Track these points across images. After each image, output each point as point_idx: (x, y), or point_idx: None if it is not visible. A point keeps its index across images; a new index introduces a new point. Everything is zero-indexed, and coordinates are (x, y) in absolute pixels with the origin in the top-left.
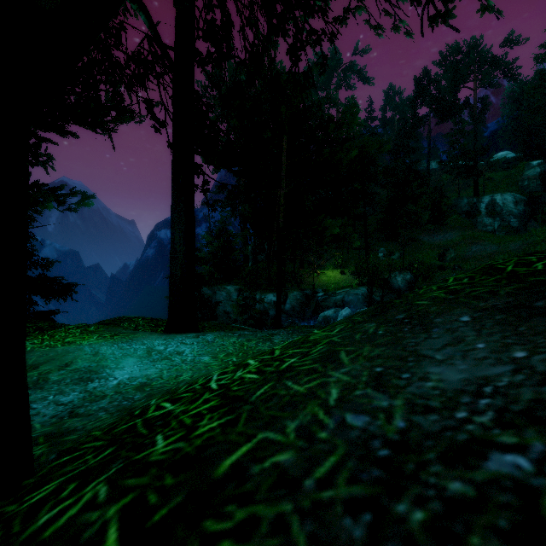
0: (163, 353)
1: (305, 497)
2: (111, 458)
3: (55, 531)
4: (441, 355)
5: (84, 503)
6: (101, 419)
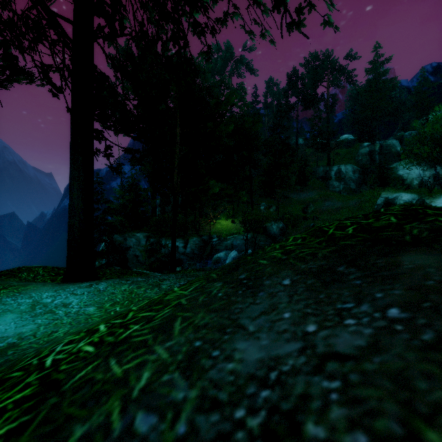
0: (48, 306)
1: None
2: None
3: None
4: (254, 326)
5: None
6: None
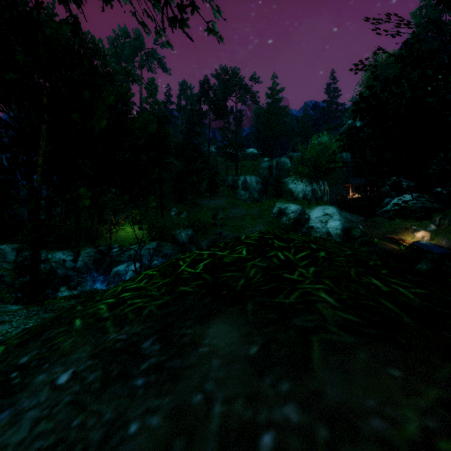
0: None
1: None
2: None
3: None
4: None
5: None
6: None
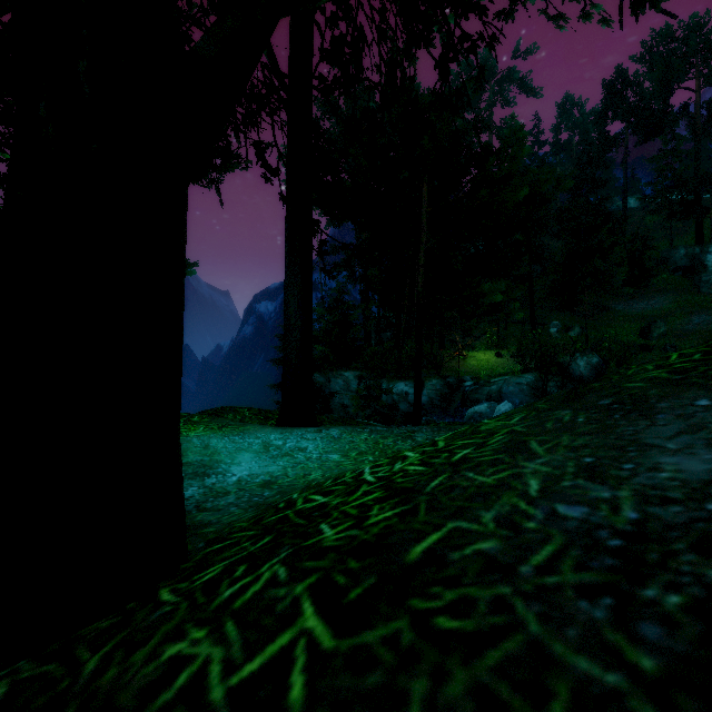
0: (282, 449)
1: (525, 582)
2: (274, 545)
3: (244, 603)
4: (674, 444)
5: (265, 581)
6: (235, 514)
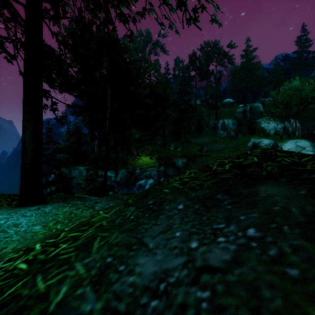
0: (1, 227)
1: None
2: None
3: None
4: (153, 243)
5: None
6: None
